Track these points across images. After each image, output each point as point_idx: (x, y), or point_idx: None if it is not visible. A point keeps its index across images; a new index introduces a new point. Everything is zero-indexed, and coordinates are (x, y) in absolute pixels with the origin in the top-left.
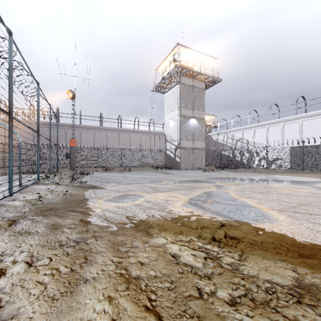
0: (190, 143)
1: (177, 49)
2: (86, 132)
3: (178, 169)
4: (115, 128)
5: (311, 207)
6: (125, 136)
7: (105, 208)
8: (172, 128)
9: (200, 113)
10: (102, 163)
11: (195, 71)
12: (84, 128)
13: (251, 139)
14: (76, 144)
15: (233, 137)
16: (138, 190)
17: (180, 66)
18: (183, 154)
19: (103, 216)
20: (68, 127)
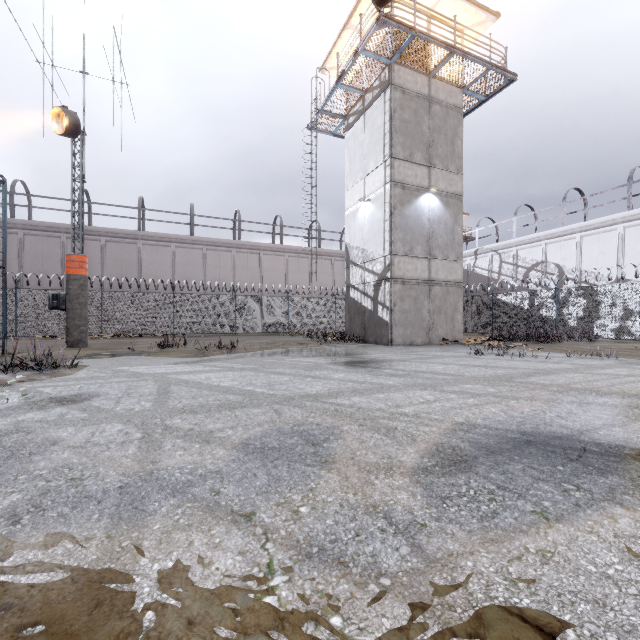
0: (420, 267)
1: None
2: (152, 250)
3: (386, 343)
4: (225, 241)
5: None
6: (249, 260)
7: None
8: (368, 225)
9: (449, 178)
10: (184, 326)
11: (439, 41)
12: (149, 240)
13: (569, 264)
14: (130, 278)
15: (519, 259)
16: None
17: (393, 21)
18: (401, 299)
19: None
20: (110, 238)
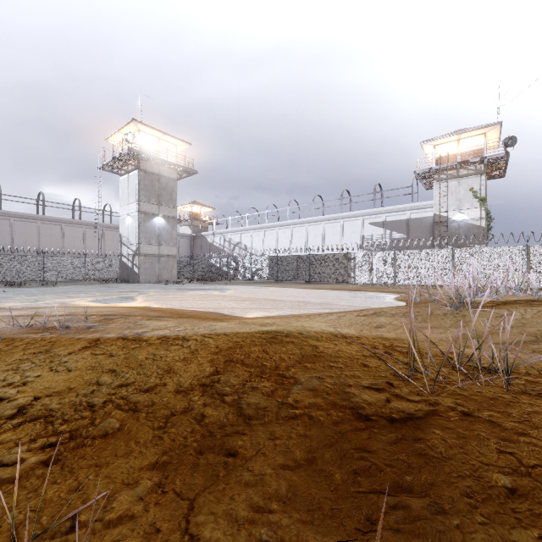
0: (154, 249)
1: (134, 125)
2: None
3: (137, 282)
4: (31, 215)
5: (171, 298)
6: (52, 229)
7: (14, 305)
8: (130, 227)
9: (170, 210)
10: (1, 276)
11: (159, 158)
12: None
13: (249, 244)
14: None
15: (231, 240)
16: (52, 298)
17: (136, 150)
18: (144, 263)
19: (12, 307)
20: None
